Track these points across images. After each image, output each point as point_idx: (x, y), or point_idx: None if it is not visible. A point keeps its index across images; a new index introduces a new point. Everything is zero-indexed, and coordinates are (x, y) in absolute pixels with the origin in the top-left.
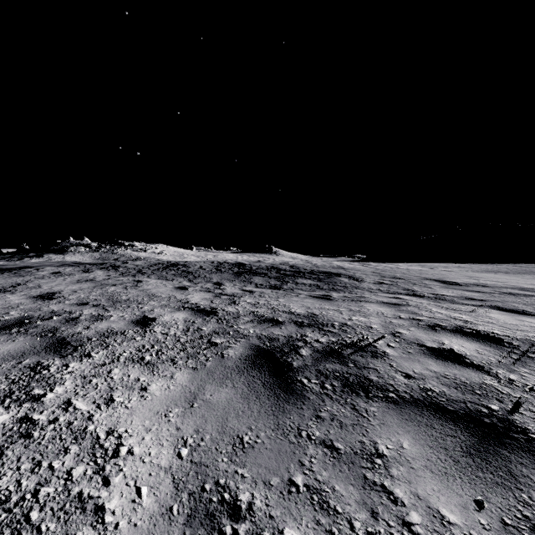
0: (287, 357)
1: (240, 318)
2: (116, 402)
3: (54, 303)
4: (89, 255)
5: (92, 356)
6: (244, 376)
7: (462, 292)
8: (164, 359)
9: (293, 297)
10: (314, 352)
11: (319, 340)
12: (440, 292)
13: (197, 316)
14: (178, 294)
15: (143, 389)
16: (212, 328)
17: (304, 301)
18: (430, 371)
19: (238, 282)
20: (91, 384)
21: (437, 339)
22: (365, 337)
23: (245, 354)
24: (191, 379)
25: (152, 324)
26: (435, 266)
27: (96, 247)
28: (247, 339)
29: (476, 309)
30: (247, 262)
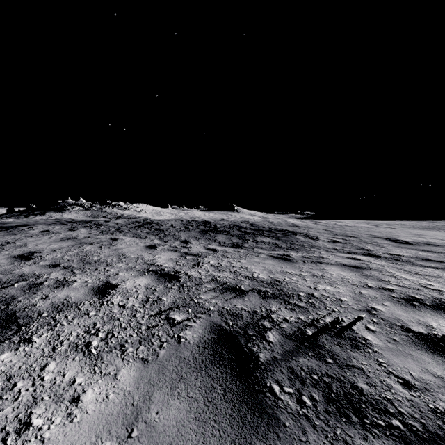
0: (253, 344)
1: (202, 286)
2: (32, 428)
3: (28, 265)
4: (82, 213)
5: (32, 341)
6: (201, 377)
7: (416, 252)
8: (112, 344)
9: (254, 257)
10: (283, 337)
11: (287, 318)
12: (394, 252)
13: (159, 282)
14: (146, 254)
15: (74, 399)
16: (172, 298)
17: (265, 262)
18: (432, 375)
19: (204, 240)
20: (12, 392)
21: (422, 320)
22: (340, 318)
23: (204, 337)
24: (137, 379)
25: (111, 293)
26: (379, 223)
27: (88, 206)
28: (207, 315)
29: (439, 273)
30: (213, 220)
